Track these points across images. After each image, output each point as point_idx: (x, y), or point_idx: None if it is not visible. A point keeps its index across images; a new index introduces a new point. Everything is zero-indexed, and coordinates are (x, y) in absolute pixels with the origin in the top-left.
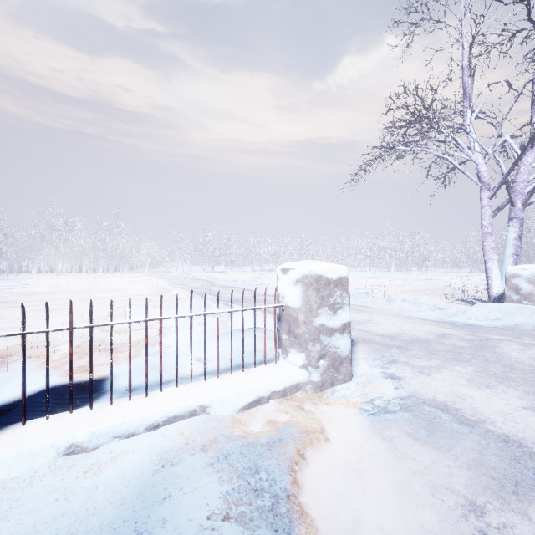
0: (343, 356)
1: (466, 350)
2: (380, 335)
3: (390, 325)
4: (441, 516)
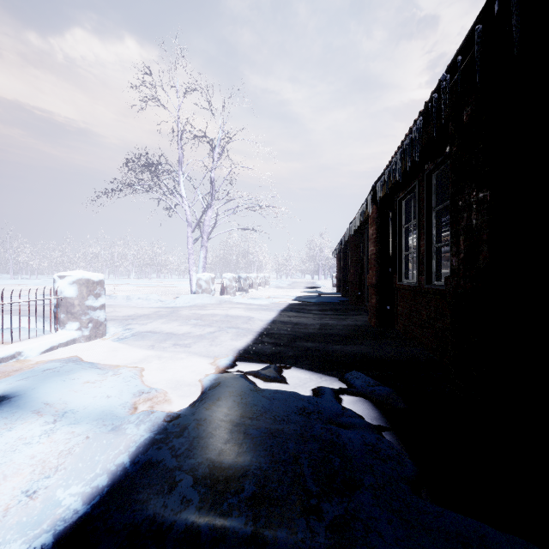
0: (102, 321)
1: (166, 315)
2: (122, 316)
3: (129, 311)
4: (142, 349)
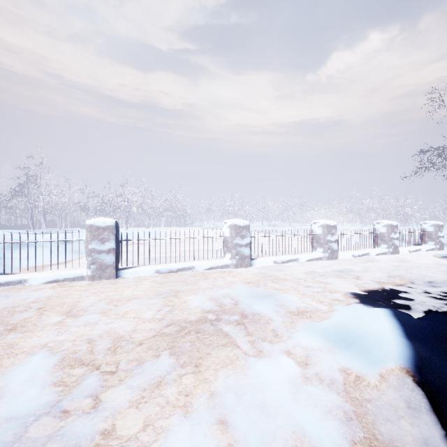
0: (443, 243)
1: None
2: None
3: None
4: None
